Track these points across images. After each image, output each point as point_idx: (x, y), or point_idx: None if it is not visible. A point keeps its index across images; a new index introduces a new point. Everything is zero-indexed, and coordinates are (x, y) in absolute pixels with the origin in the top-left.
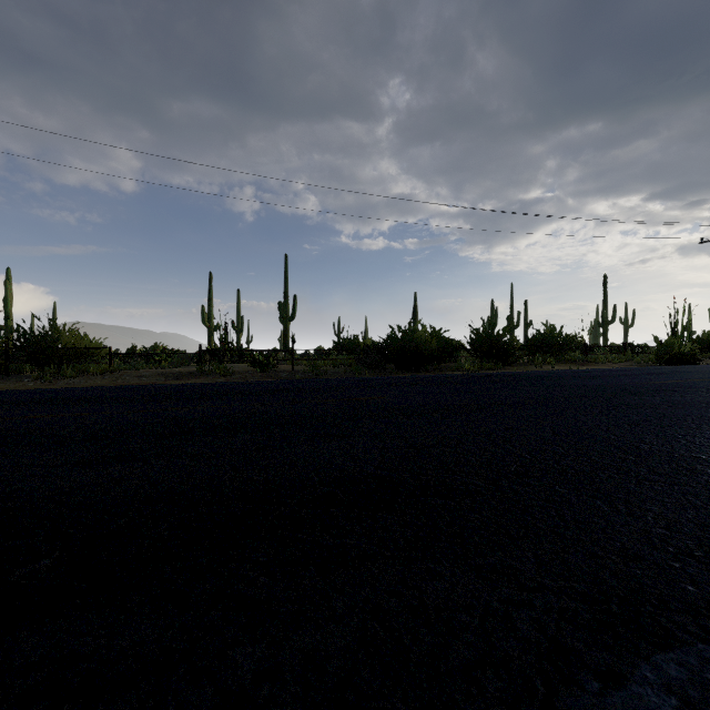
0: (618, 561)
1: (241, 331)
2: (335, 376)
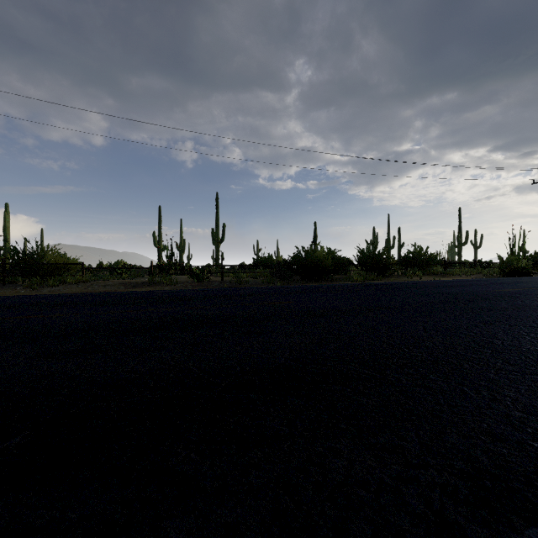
0: (487, 441)
1: (183, 250)
2: (254, 285)
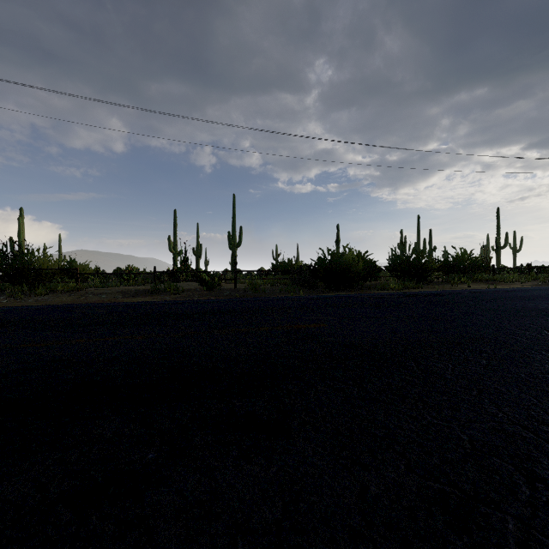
0: None
1: (199, 255)
2: (272, 294)
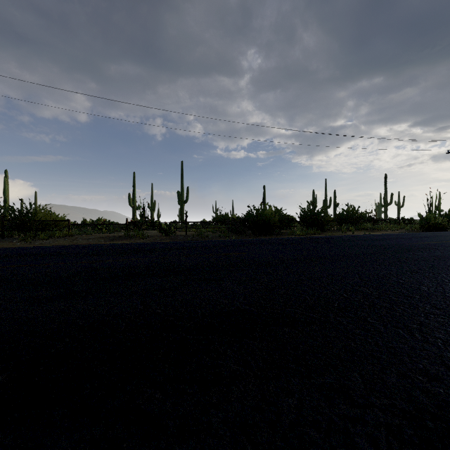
0: (424, 381)
1: (153, 209)
2: (213, 239)
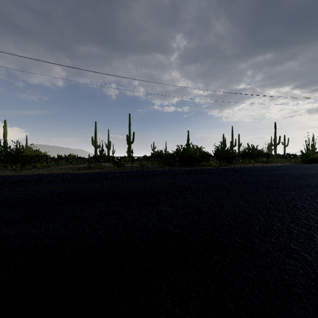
0: None
1: (109, 148)
2: (151, 169)
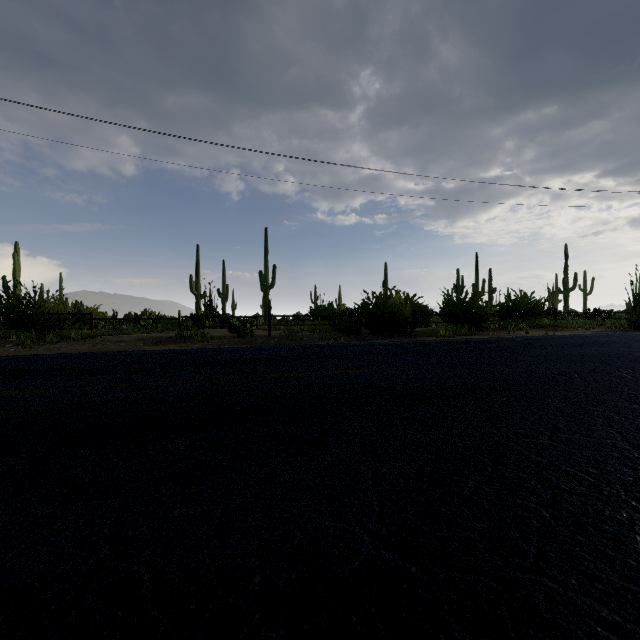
0: None
1: (226, 298)
2: (310, 342)
